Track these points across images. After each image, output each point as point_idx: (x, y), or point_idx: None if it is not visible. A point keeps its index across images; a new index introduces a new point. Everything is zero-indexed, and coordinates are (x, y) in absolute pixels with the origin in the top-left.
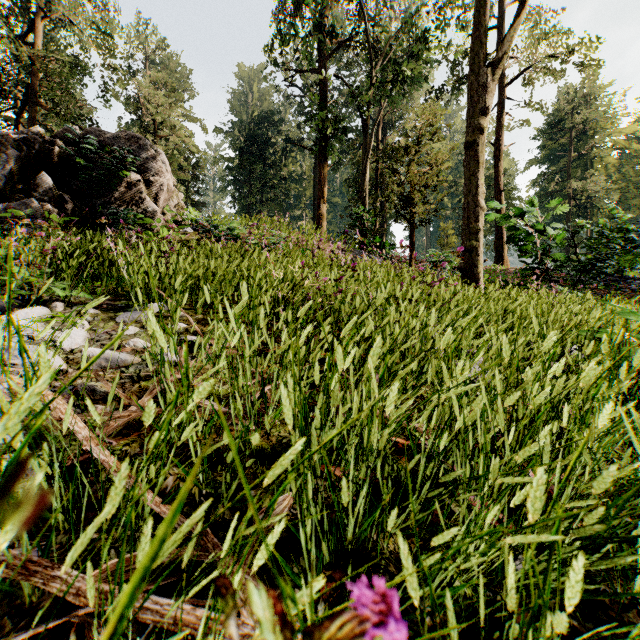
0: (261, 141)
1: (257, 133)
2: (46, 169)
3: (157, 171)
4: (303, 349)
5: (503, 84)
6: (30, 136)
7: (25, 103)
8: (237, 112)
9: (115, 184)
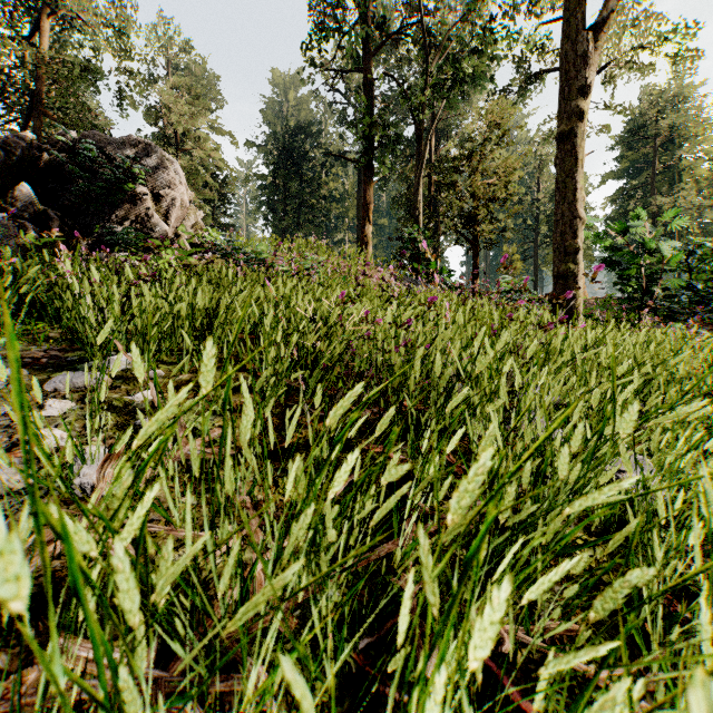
0: (298, 155)
1: (293, 146)
2: (32, 180)
3: (169, 183)
4: (334, 532)
5: None
6: (11, 140)
7: (29, 113)
8: (271, 123)
9: (116, 198)
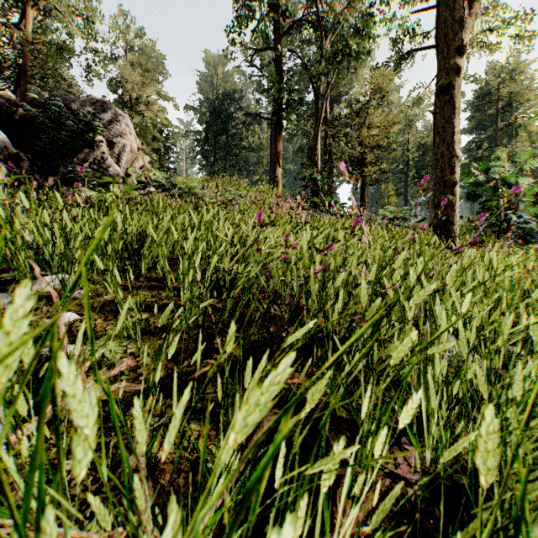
0: (224, 116)
1: (221, 109)
2: (10, 130)
3: (121, 133)
4: None
5: None
6: None
7: (17, 82)
8: (204, 92)
9: (78, 145)
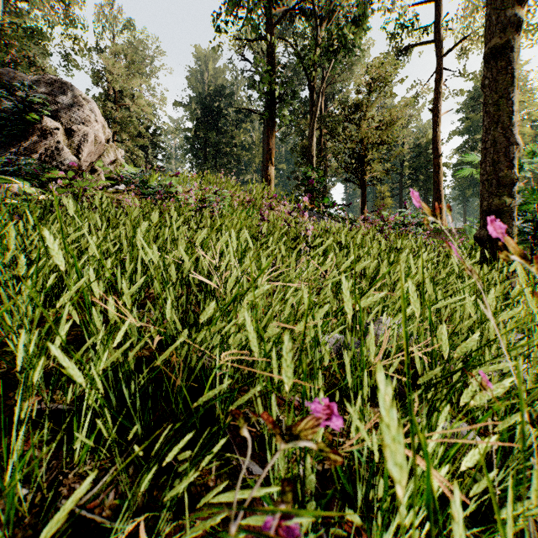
0: (215, 112)
1: (211, 105)
2: None
3: (84, 120)
4: None
5: (441, 54)
6: None
7: None
8: (194, 88)
9: (26, 132)
